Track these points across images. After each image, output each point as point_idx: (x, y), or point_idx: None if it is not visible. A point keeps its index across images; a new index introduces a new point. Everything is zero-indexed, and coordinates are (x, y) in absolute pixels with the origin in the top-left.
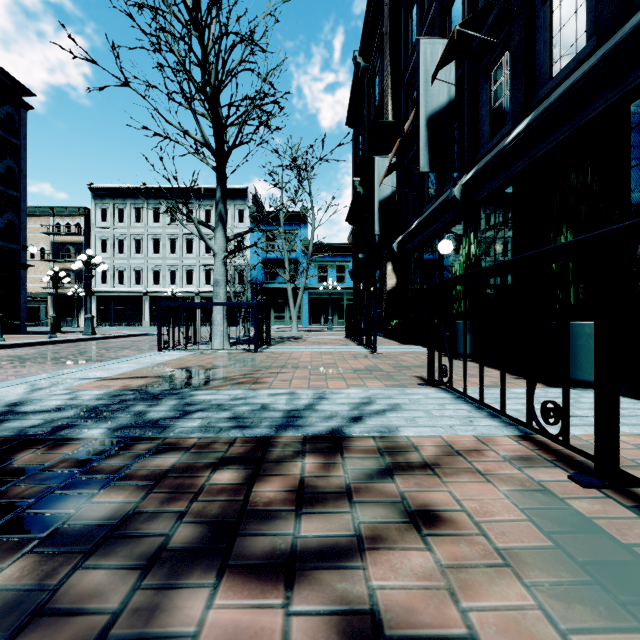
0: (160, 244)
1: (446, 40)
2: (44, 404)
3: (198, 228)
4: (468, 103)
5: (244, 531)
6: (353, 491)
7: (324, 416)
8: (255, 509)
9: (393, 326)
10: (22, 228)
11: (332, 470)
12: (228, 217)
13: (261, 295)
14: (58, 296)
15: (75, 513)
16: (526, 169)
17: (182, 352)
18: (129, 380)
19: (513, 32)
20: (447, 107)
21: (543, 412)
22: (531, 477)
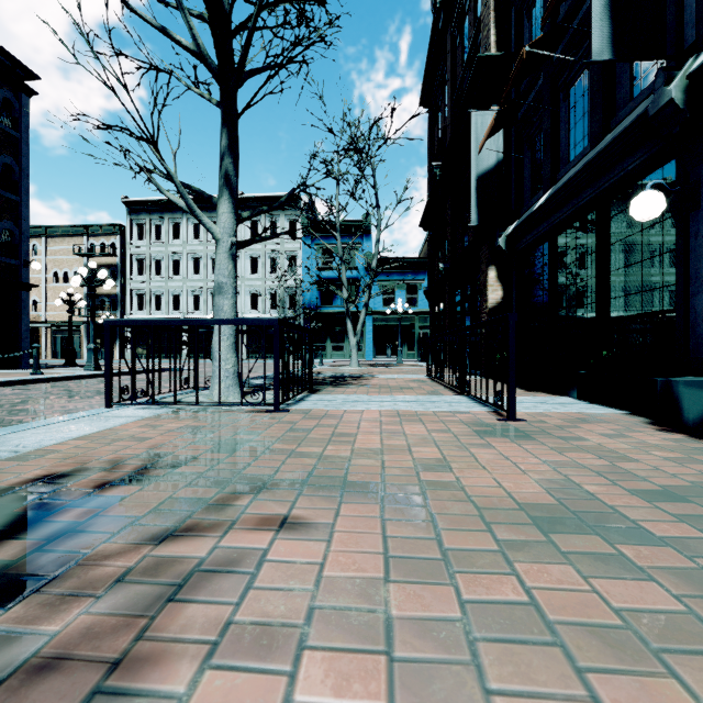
0: (201, 264)
1: None
2: None
3: (182, 192)
4: None
5: None
6: None
7: None
8: None
9: None
10: (23, 239)
11: None
12: (277, 230)
13: (315, 322)
14: None
15: None
16: None
17: (147, 409)
18: None
19: None
20: None
21: None
22: None
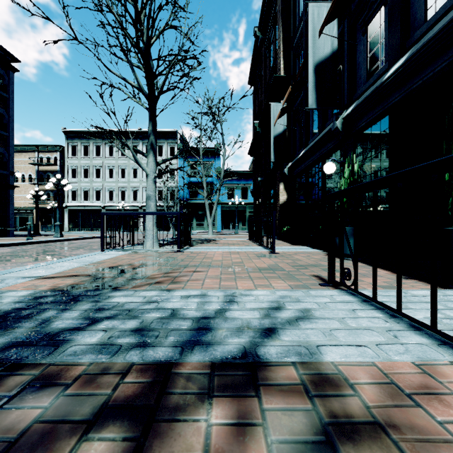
0: (114, 172)
1: (330, 3)
2: None
3: (133, 154)
4: (348, 53)
5: None
6: None
7: (235, 327)
8: None
9: (285, 231)
10: (10, 159)
11: (249, 437)
12: (163, 152)
13: (186, 208)
14: (41, 209)
15: None
16: (402, 100)
17: (120, 252)
18: (62, 279)
19: None
20: (330, 57)
21: None
22: None
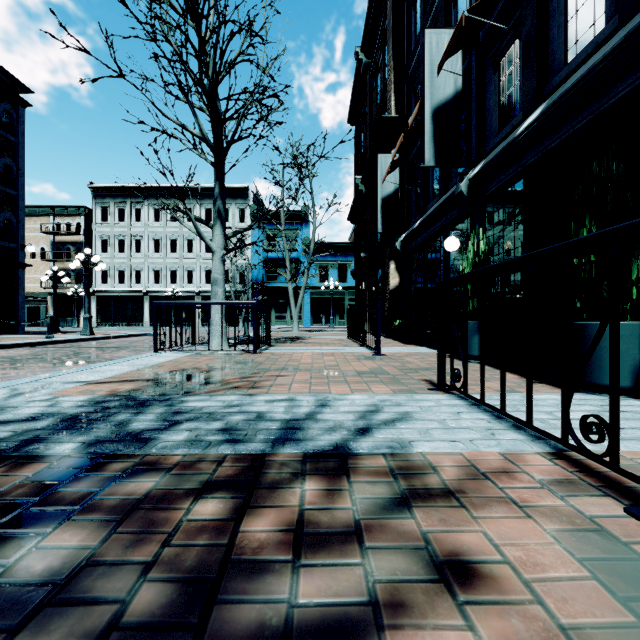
0: (160, 244)
1: (452, 29)
2: (19, 412)
3: (195, 225)
4: (475, 95)
5: (225, 592)
6: (364, 529)
7: (327, 427)
8: (242, 556)
9: (396, 326)
10: (20, 227)
11: (337, 499)
12: (229, 216)
13: (262, 295)
14: (58, 296)
15: (17, 561)
16: (539, 161)
17: (179, 353)
18: (118, 384)
19: (524, 17)
20: (453, 99)
21: (583, 427)
22: (577, 508)
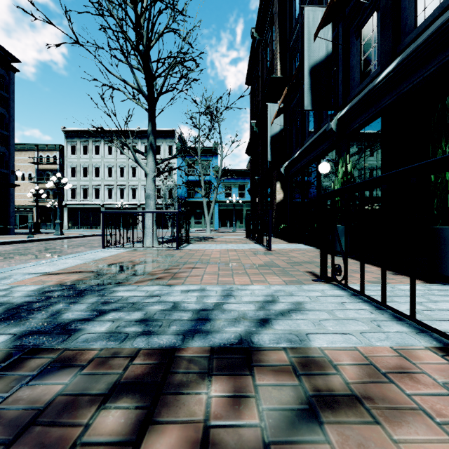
0: (113, 170)
1: (324, 8)
2: None
3: (133, 154)
4: (342, 56)
5: None
6: None
7: (232, 318)
8: None
9: (281, 229)
10: (11, 158)
11: (243, 407)
12: (161, 151)
13: (184, 206)
14: (41, 207)
15: None
16: (393, 103)
17: (121, 249)
18: (67, 275)
19: None
20: (325, 60)
21: None
22: None
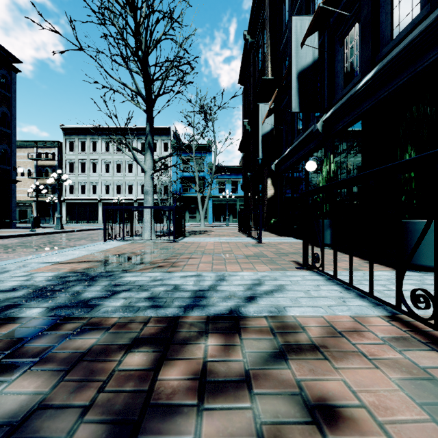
0: (110, 166)
1: (311, 17)
2: (4, 285)
3: (133, 153)
4: (327, 62)
5: (145, 431)
6: (252, 377)
7: (224, 296)
8: (159, 400)
9: (272, 223)
10: (13, 155)
11: (232, 352)
12: (157, 148)
13: (179, 202)
14: (40, 202)
15: None
16: (372, 107)
17: (121, 242)
18: (77, 264)
19: (362, 7)
20: (312, 65)
21: (413, 298)
22: (411, 360)
